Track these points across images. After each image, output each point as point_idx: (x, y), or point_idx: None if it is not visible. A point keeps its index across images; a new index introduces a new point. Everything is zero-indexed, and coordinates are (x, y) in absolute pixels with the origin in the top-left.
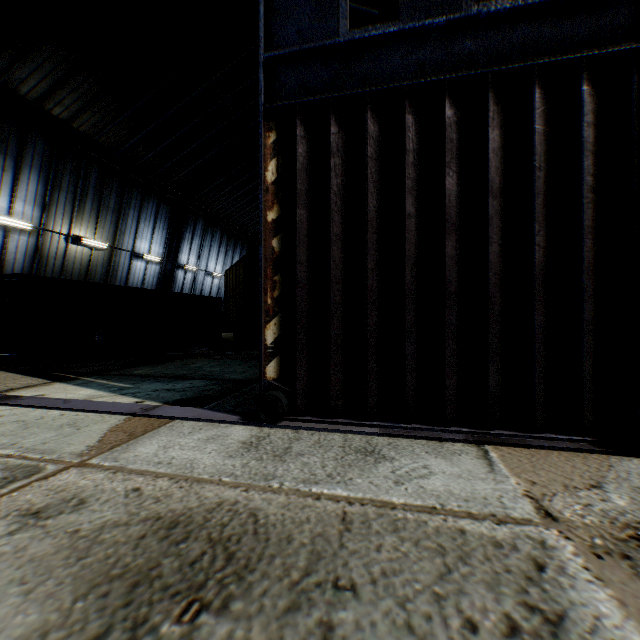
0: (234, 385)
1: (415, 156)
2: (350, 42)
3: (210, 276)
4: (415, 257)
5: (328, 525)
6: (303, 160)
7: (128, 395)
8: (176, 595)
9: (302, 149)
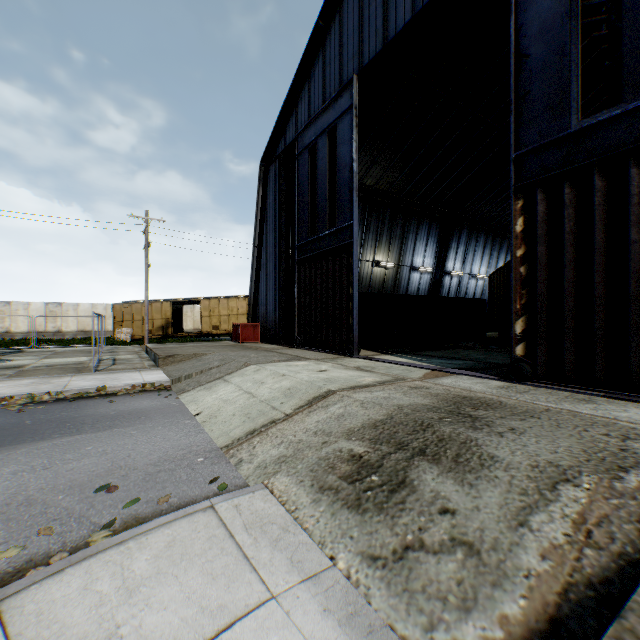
0: (495, 365)
1: (638, 197)
2: (579, 129)
3: (474, 278)
4: (638, 271)
5: (536, 409)
6: (542, 214)
7: (426, 363)
8: (469, 406)
9: (541, 207)
